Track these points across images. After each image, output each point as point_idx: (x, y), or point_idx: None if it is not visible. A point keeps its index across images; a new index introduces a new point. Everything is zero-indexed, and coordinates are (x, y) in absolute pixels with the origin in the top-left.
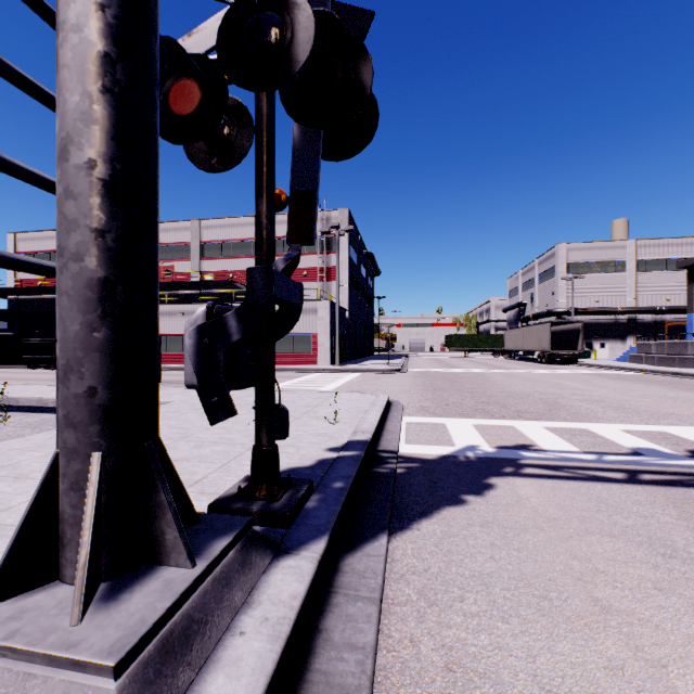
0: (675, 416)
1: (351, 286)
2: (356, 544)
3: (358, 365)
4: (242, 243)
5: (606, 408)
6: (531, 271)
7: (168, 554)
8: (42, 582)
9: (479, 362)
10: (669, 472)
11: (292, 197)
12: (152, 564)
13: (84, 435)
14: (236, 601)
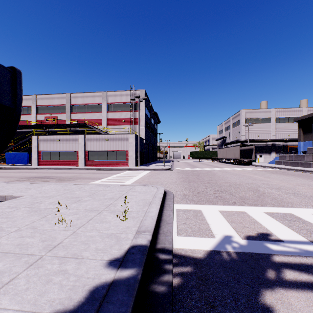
0: None
1: (146, 127)
2: None
3: (149, 166)
4: (92, 105)
5: (288, 194)
6: (229, 122)
7: None
8: None
9: (207, 164)
10: None
11: None
12: None
13: None
14: None
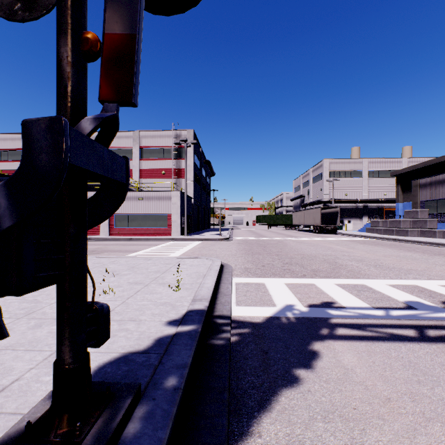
0: (414, 272)
1: (195, 182)
2: None
3: (200, 236)
4: (118, 150)
5: (369, 266)
6: (308, 176)
7: None
8: None
9: (278, 233)
10: (444, 326)
11: (105, 42)
12: None
13: None
14: None
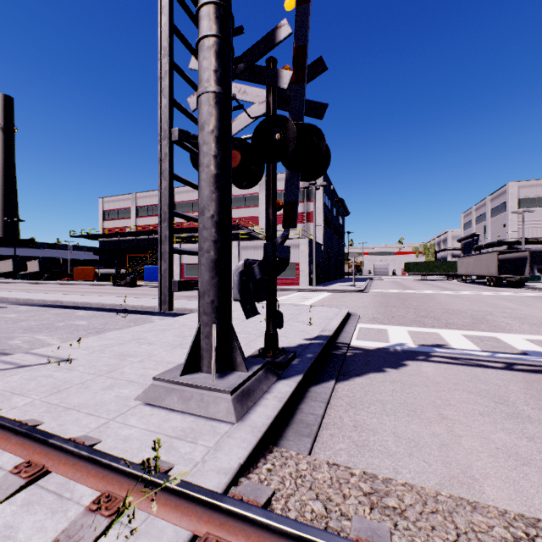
0: None
1: (326, 226)
2: (317, 383)
3: (330, 287)
4: (245, 197)
5: (524, 323)
6: (484, 207)
7: (238, 367)
8: (196, 371)
9: (433, 285)
10: (540, 365)
11: (285, 205)
12: (232, 370)
13: (210, 318)
14: (264, 388)
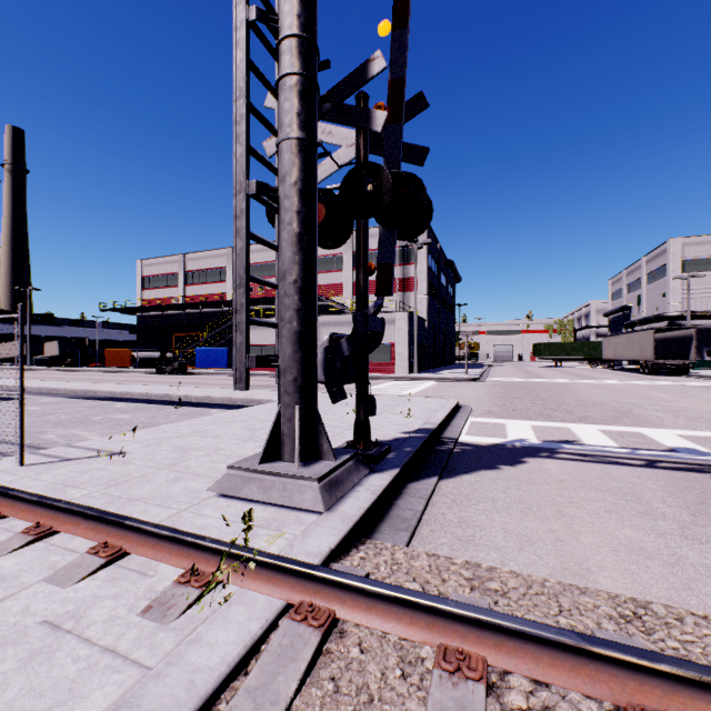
0: None
1: (430, 296)
2: (417, 479)
3: (436, 374)
4: (325, 259)
5: (680, 417)
6: (638, 270)
7: (325, 455)
8: (276, 460)
9: (570, 372)
10: (688, 463)
11: (378, 268)
12: (317, 459)
13: (292, 398)
14: (355, 480)
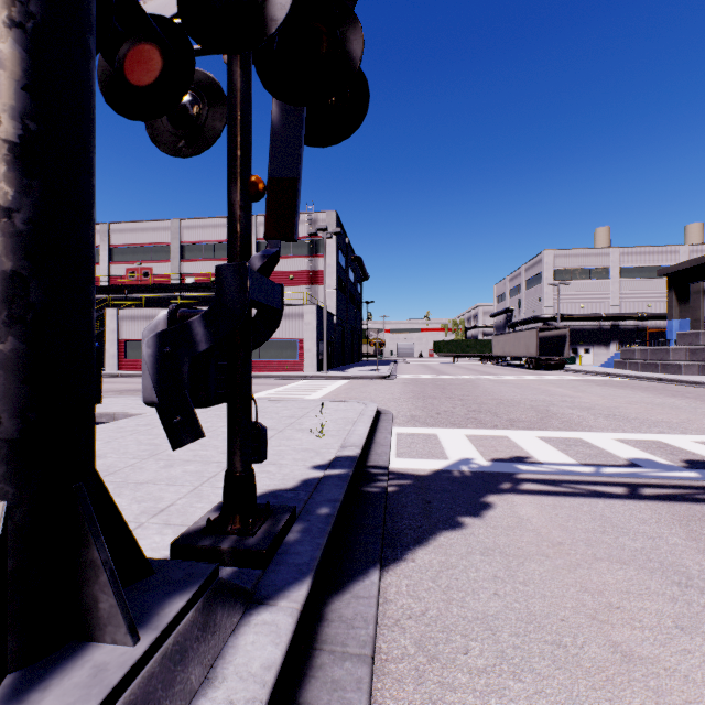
0: (665, 424)
1: (339, 291)
2: (343, 583)
3: (346, 372)
4: (225, 244)
5: (597, 415)
6: (519, 277)
7: (102, 628)
8: None
9: (468, 368)
10: (669, 485)
11: (270, 186)
12: (81, 640)
13: None
14: (193, 681)
